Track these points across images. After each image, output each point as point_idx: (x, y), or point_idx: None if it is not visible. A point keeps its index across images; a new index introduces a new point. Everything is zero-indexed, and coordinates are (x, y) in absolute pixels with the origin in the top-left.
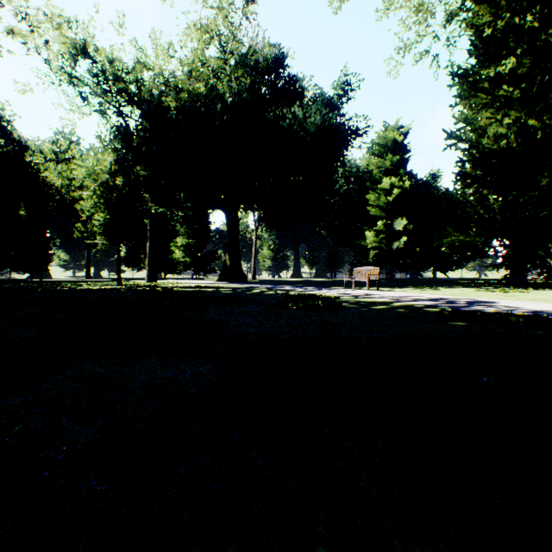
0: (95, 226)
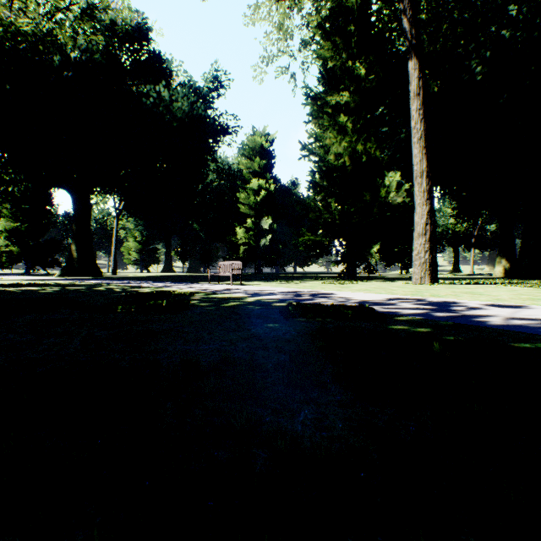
0: None
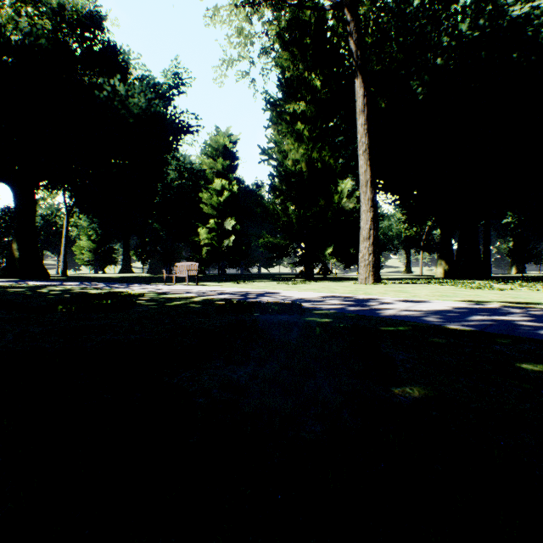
0: None
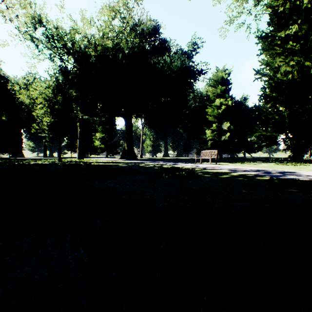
0: (45, 125)
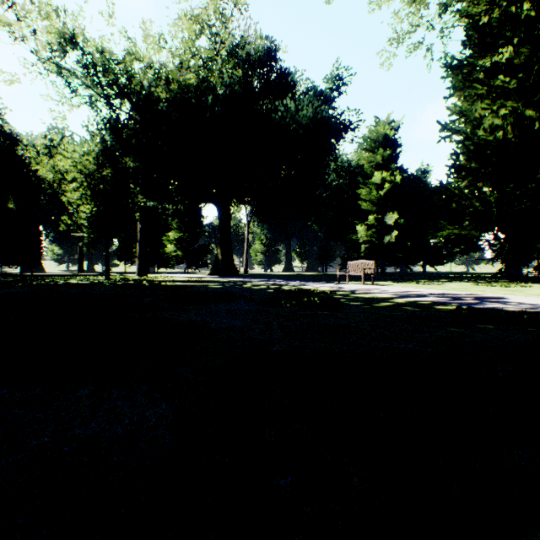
0: (82, 219)
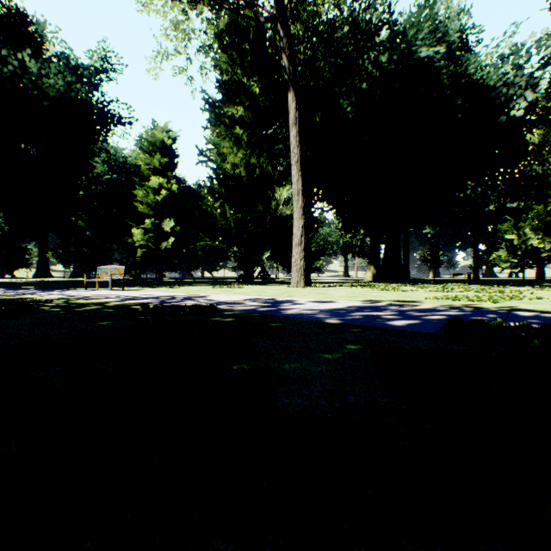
0: None
